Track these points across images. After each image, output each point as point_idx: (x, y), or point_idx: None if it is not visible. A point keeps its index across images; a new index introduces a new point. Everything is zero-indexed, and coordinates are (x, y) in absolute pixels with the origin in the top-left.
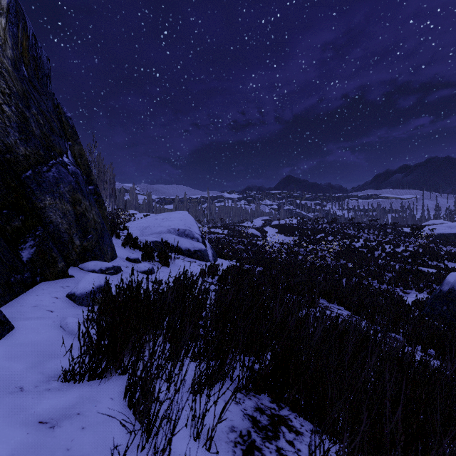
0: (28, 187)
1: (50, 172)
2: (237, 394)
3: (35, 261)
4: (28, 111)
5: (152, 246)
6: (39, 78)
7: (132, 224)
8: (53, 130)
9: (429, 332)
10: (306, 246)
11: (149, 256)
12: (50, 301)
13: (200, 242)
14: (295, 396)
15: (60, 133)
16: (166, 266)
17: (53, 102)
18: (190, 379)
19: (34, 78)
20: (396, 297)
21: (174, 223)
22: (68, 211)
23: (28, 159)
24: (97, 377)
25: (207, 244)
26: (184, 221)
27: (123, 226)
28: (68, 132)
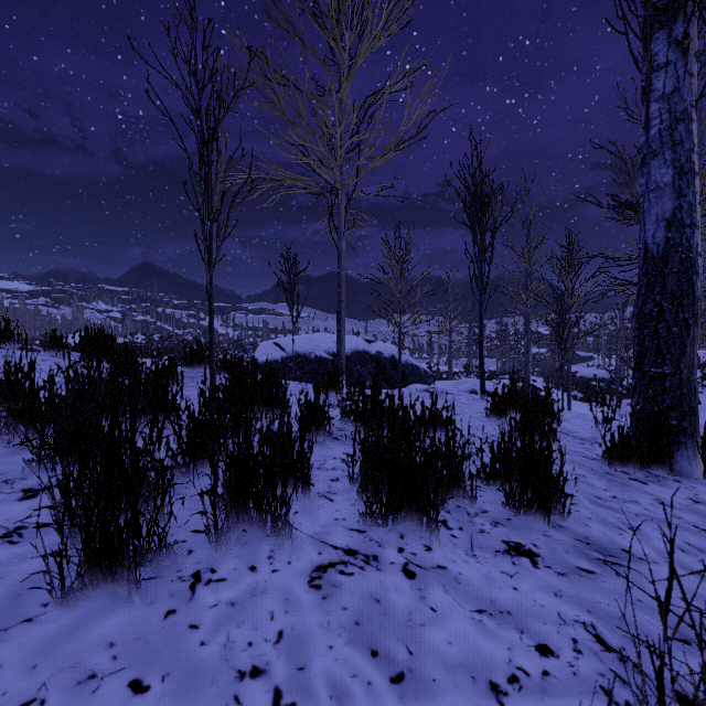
0: None
1: None
2: None
3: None
4: None
5: None
6: None
7: None
8: None
9: None
10: None
11: None
12: None
13: None
14: None
15: None
16: None
17: None
18: None
19: None
20: None
21: None
22: None
23: None
24: None
25: None
26: None
27: None
28: None
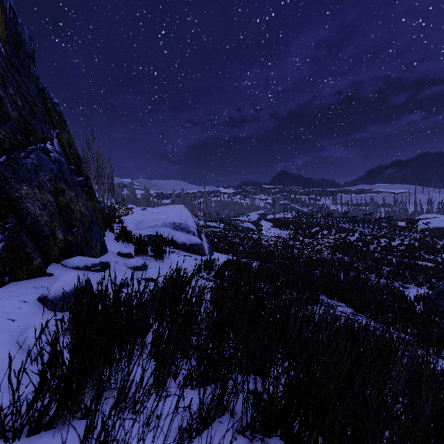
0: (1, 174)
1: (29, 158)
2: (240, 439)
3: (3, 258)
4: (2, 90)
5: (146, 240)
6: (20, 57)
7: (128, 218)
8: (35, 114)
9: (442, 333)
10: (303, 239)
11: (142, 250)
12: (16, 306)
13: (196, 236)
14: (317, 441)
15: (45, 119)
16: (160, 261)
17: (37, 86)
18: (178, 418)
19: (14, 57)
20: (396, 292)
21: (169, 216)
22: (49, 202)
23: (2, 144)
24: (44, 429)
25: (203, 237)
26: (180, 215)
27: (118, 219)
28: (55, 119)
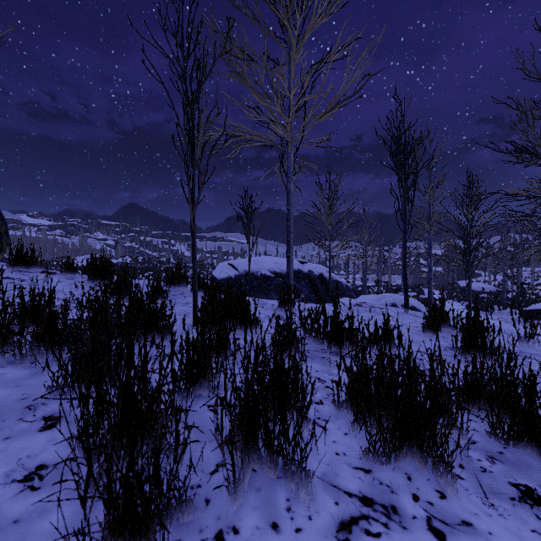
0: None
1: None
2: None
3: None
4: None
5: None
6: None
7: None
8: None
9: None
10: None
11: None
12: None
13: None
14: None
15: None
16: None
17: None
18: None
19: None
20: None
21: None
22: None
23: None
24: None
25: None
26: None
27: None
28: None
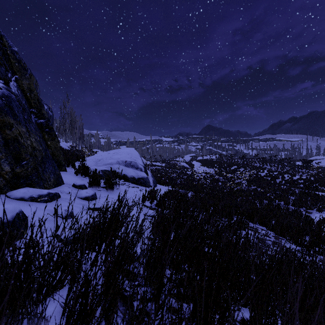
0: None
1: None
2: None
3: None
4: None
5: (101, 174)
6: None
7: (90, 157)
8: None
9: None
10: (226, 175)
11: (95, 182)
12: None
13: (143, 171)
14: None
15: (0, 61)
16: (111, 192)
17: None
18: None
19: None
20: (303, 216)
21: (122, 156)
22: None
23: None
24: None
25: (149, 173)
26: (130, 155)
27: (82, 158)
28: (15, 66)
